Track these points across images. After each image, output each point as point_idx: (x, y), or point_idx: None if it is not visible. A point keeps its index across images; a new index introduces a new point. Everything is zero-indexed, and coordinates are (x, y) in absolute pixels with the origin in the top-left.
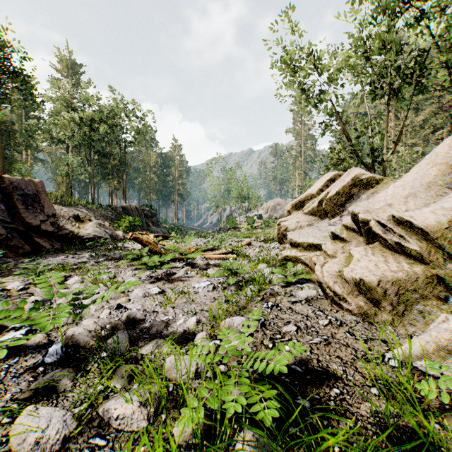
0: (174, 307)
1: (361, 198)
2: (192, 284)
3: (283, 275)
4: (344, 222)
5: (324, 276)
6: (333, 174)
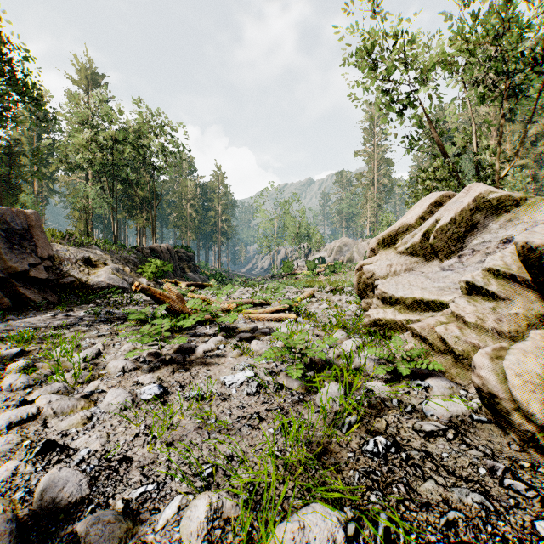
0: (173, 444)
1: (490, 228)
2: (220, 377)
3: (385, 360)
4: (489, 263)
5: (512, 386)
6: (439, 194)
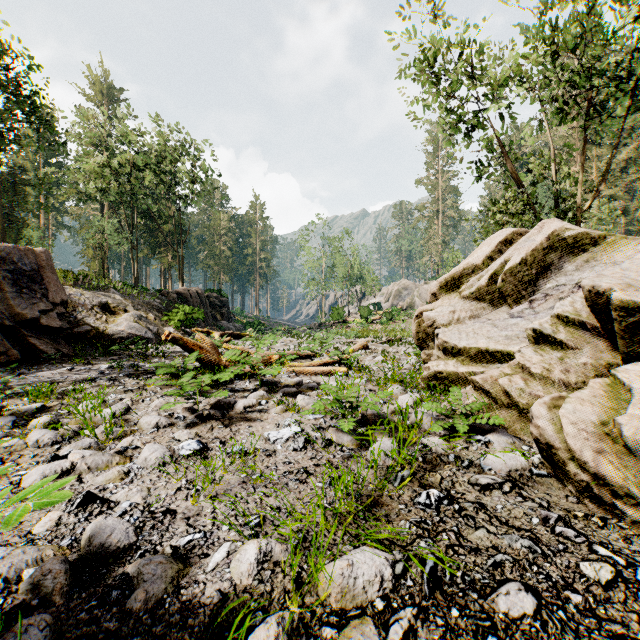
0: (217, 498)
1: (566, 269)
2: (264, 433)
3: (443, 414)
4: (558, 309)
5: (567, 435)
6: (509, 231)
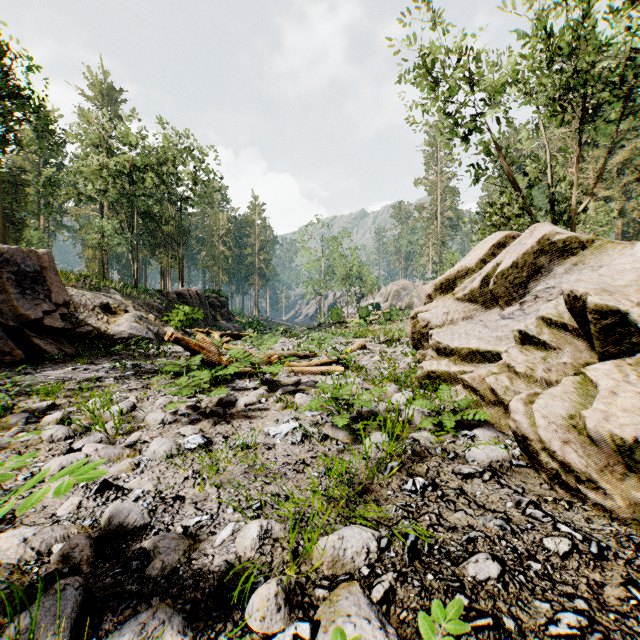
0: (221, 485)
1: (555, 272)
2: (264, 428)
3: (433, 411)
4: (543, 312)
5: (538, 427)
6: (502, 235)
